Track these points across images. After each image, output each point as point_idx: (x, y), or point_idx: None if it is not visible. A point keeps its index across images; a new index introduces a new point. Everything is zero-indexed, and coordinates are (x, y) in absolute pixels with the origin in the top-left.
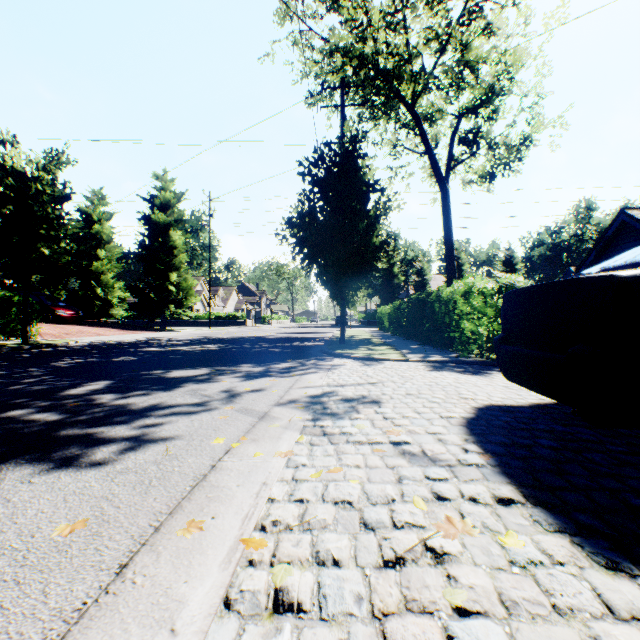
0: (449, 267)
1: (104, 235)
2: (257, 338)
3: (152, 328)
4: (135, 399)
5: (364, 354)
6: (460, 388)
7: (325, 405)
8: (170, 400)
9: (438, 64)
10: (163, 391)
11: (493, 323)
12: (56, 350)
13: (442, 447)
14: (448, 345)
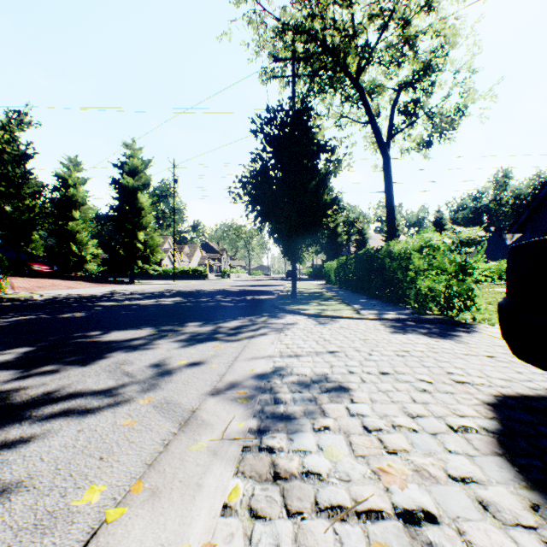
0: (390, 226)
1: (79, 198)
2: (214, 291)
3: (122, 281)
4: (33, 380)
5: (317, 310)
6: (442, 362)
7: (277, 394)
8: (77, 383)
9: (381, 40)
10: (79, 365)
11: (452, 279)
12: (14, 304)
13: (507, 540)
14: (399, 300)
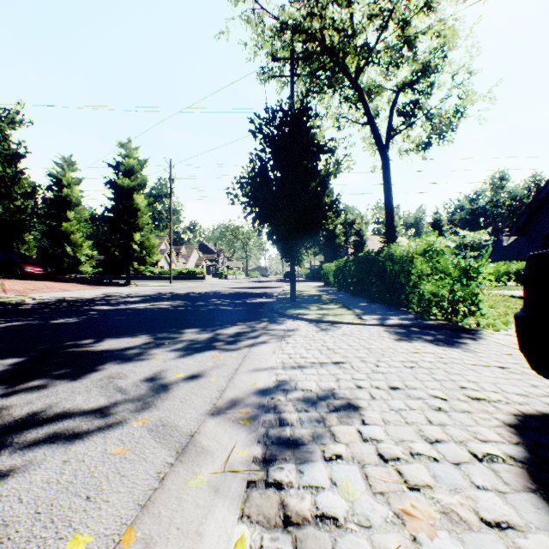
0: (389, 228)
1: (73, 198)
2: (212, 294)
3: (117, 283)
4: (18, 398)
5: (317, 315)
6: (454, 374)
7: (282, 414)
8: (65, 401)
9: (380, 40)
10: (69, 379)
11: (456, 284)
12: (5, 309)
13: None
14: (400, 304)
